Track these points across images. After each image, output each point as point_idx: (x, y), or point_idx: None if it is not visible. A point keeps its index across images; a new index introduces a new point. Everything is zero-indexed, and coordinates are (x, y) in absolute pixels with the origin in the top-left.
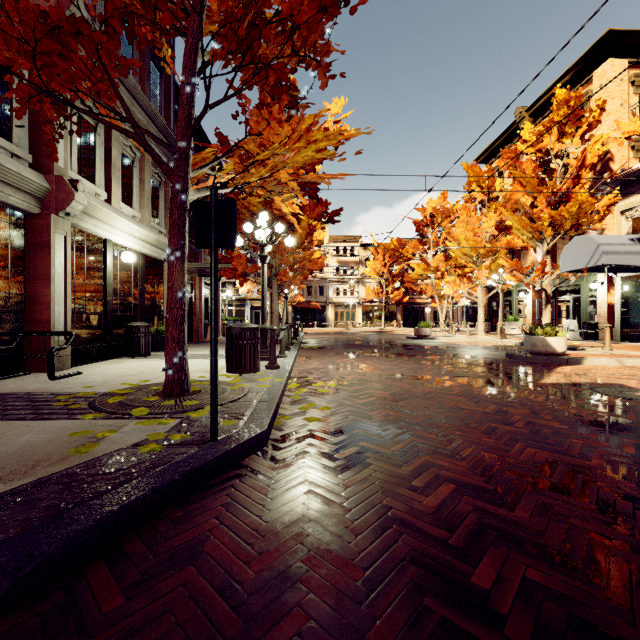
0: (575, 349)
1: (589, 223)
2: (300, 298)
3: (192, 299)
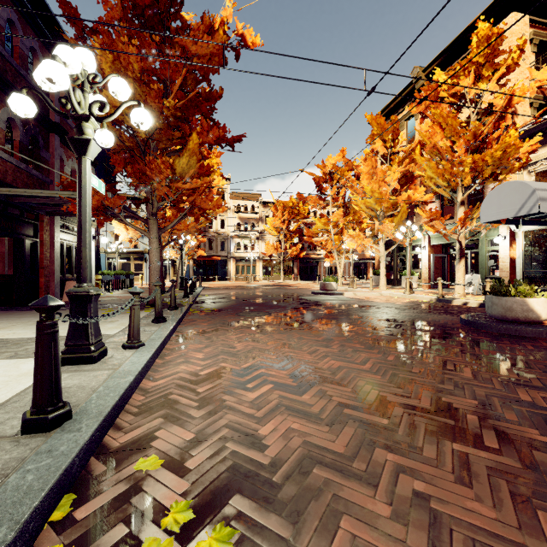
0: None
1: (509, 171)
2: (201, 252)
3: (36, 246)
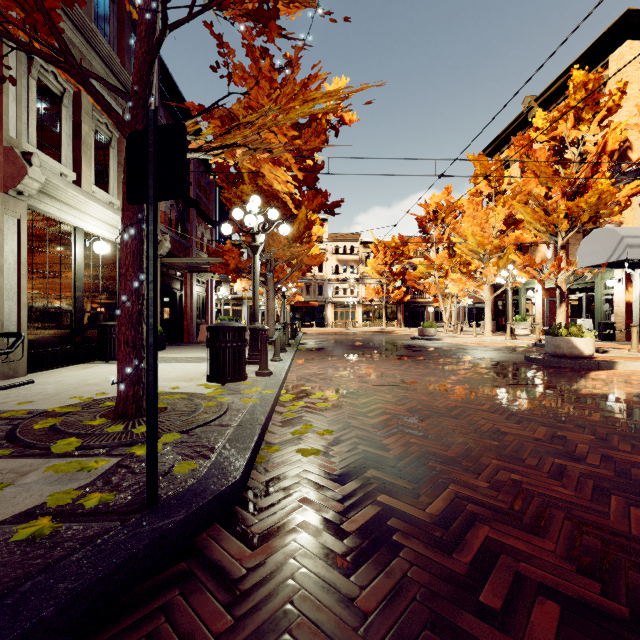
0: (597, 351)
1: (609, 215)
2: (299, 297)
3: (182, 297)
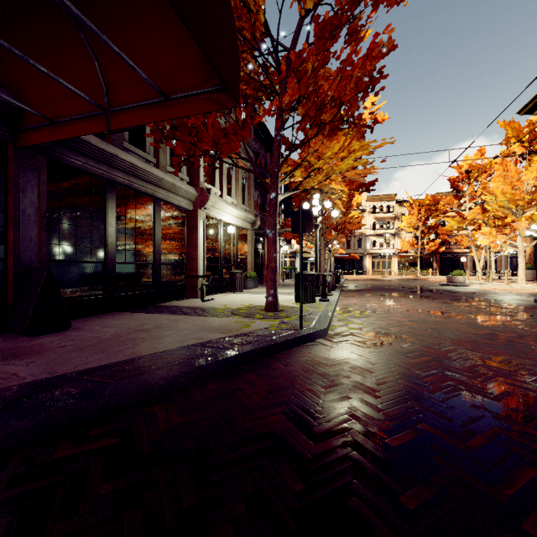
0: None
1: None
2: (341, 250)
3: (262, 254)
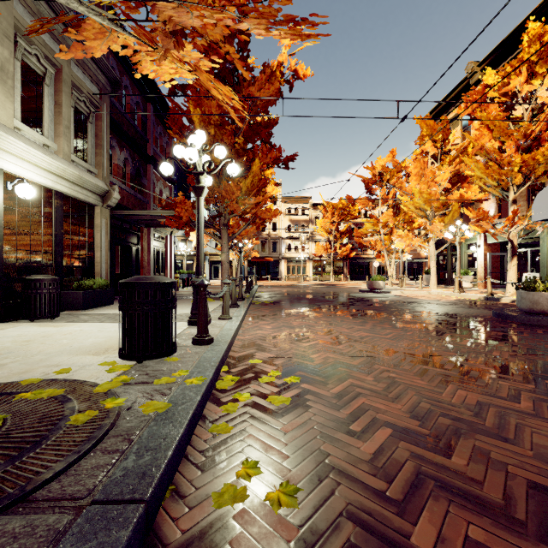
0: None
1: None
2: (255, 253)
3: (139, 251)
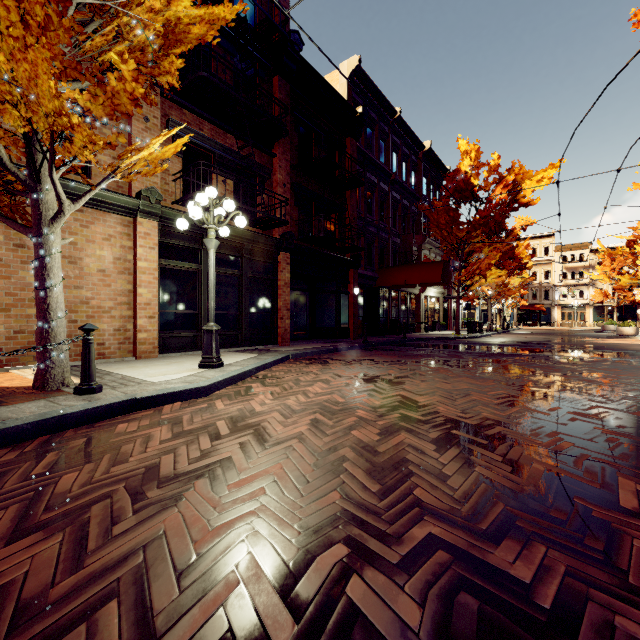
0: None
1: None
2: (523, 302)
3: (447, 310)
